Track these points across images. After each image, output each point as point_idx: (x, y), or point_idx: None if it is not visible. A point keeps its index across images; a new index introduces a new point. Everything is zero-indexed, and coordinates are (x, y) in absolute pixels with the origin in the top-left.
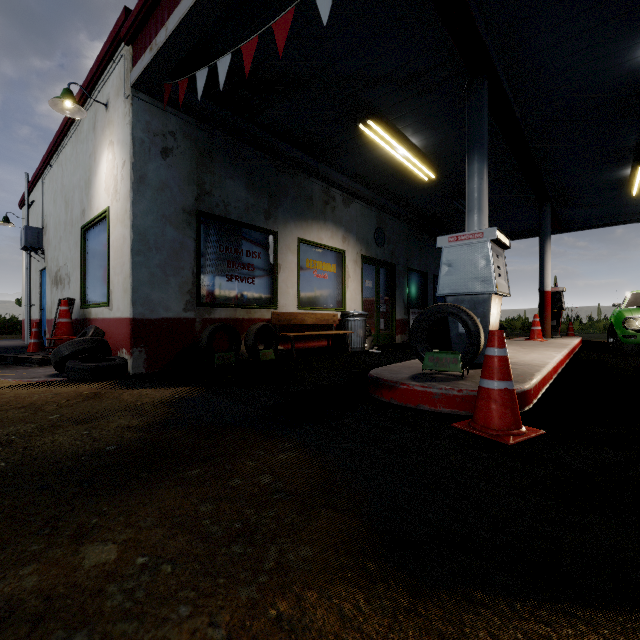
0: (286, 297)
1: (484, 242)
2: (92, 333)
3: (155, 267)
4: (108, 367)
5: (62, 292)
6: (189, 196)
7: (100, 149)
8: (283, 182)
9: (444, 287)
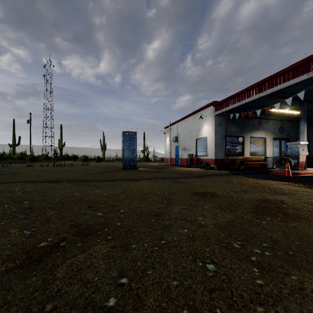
0: (246, 153)
1: (297, 144)
2: (204, 161)
3: (218, 148)
4: (212, 167)
5: (187, 152)
6: (224, 133)
7: (203, 124)
8: (245, 123)
9: (288, 153)
